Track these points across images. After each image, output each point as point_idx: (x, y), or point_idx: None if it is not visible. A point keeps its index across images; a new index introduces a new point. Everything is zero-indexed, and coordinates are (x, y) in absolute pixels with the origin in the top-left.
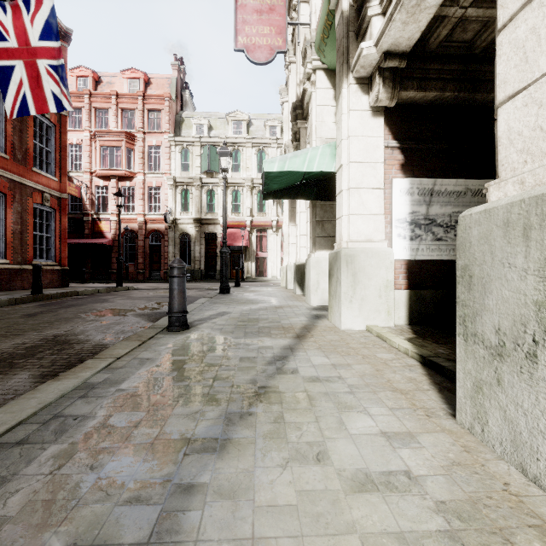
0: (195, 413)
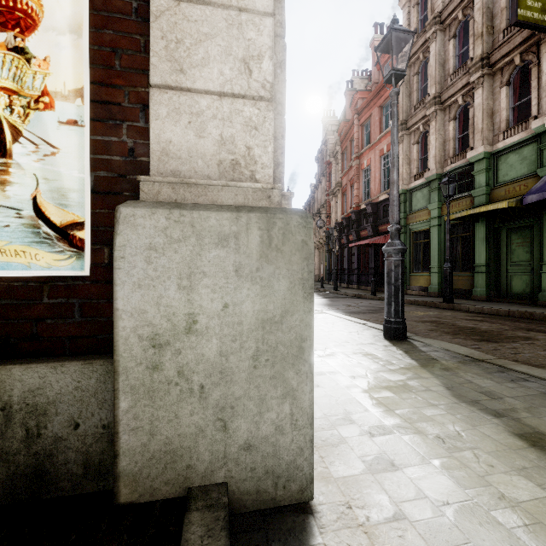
0: None
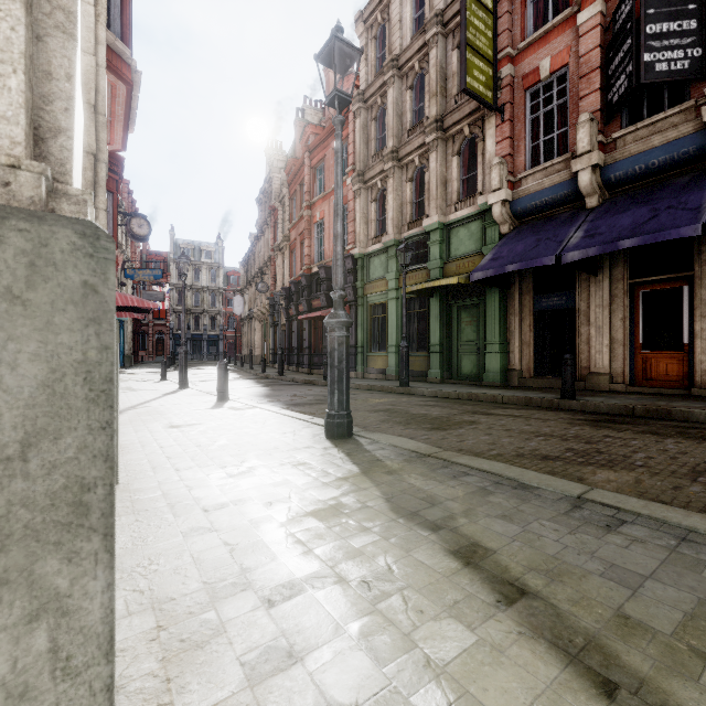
0: (552, 574)
